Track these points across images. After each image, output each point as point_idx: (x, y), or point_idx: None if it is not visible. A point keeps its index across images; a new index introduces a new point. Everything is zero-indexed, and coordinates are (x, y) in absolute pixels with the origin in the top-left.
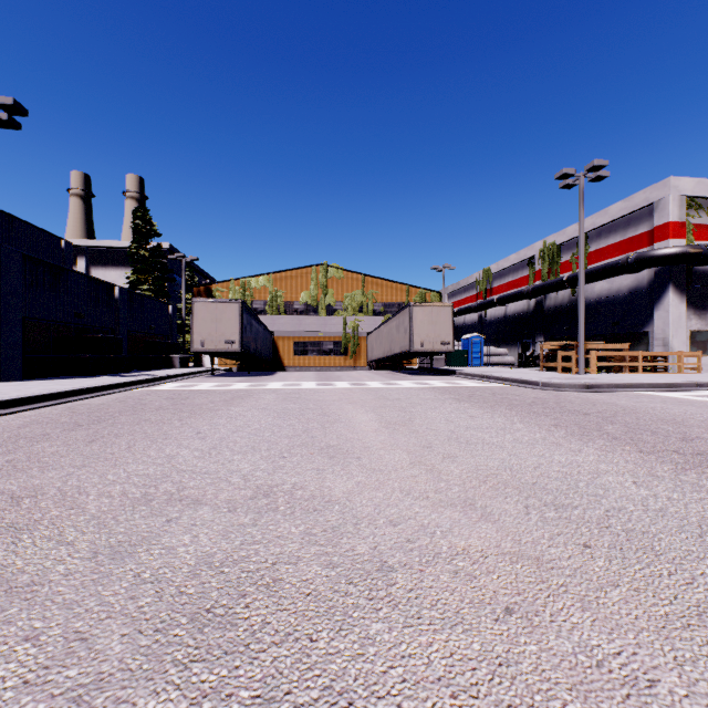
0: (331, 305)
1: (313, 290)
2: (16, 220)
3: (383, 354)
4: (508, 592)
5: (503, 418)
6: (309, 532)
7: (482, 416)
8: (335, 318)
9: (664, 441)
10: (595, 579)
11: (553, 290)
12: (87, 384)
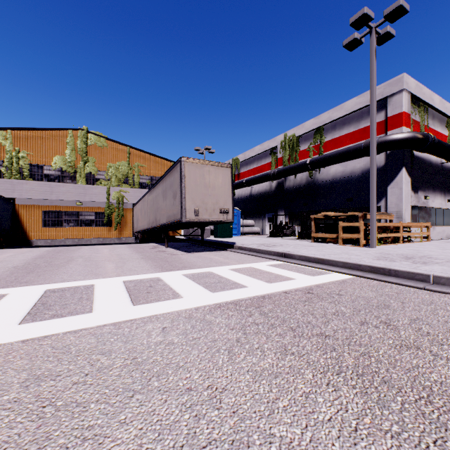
0: (92, 174)
1: (69, 155)
2: None
3: (148, 225)
4: None
5: None
6: None
7: None
8: (97, 187)
9: None
10: None
11: (296, 172)
12: None
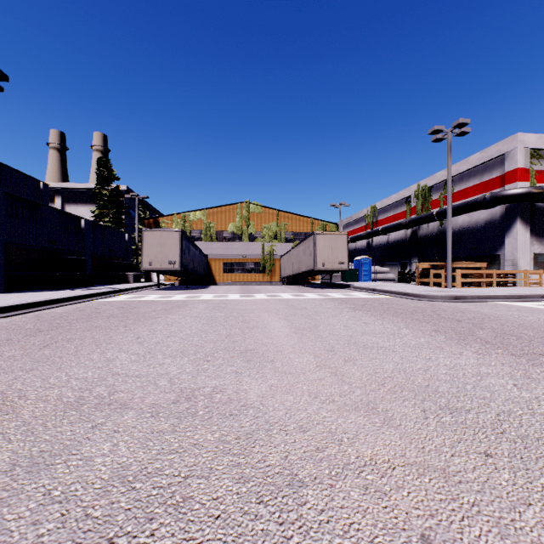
0: (252, 234)
1: (238, 222)
2: (3, 166)
3: (293, 272)
4: (421, 513)
5: (392, 324)
6: (223, 440)
7: (374, 323)
8: (256, 243)
9: (529, 345)
10: (505, 495)
11: (425, 222)
12: (55, 296)
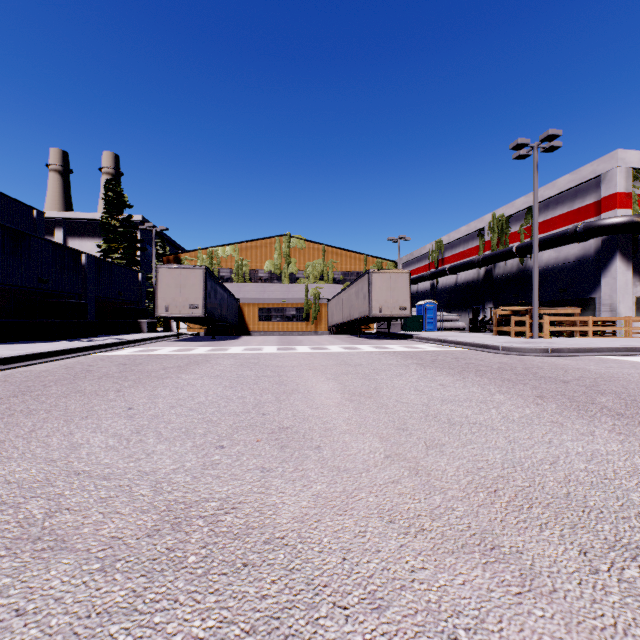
0: (293, 274)
1: (277, 259)
2: None
3: (342, 319)
4: None
5: (478, 387)
6: (222, 636)
7: (454, 385)
8: (298, 285)
9: None
10: None
11: (503, 259)
12: (41, 349)
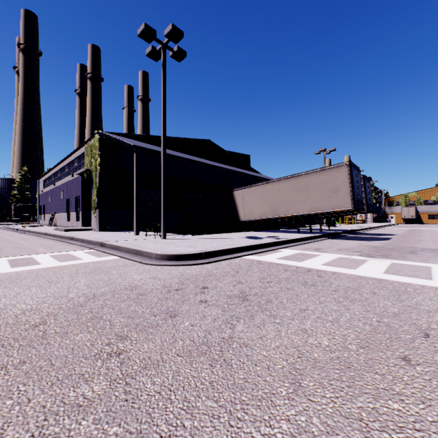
0: None
1: (437, 195)
2: None
3: None
4: None
5: None
6: None
7: None
8: None
9: None
10: None
11: None
12: None
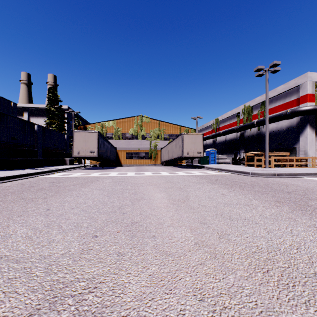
0: (144, 135)
1: (135, 128)
2: None
3: (168, 158)
4: None
5: (242, 196)
6: None
7: (229, 194)
8: (146, 141)
9: None
10: None
11: (249, 128)
12: (10, 174)
